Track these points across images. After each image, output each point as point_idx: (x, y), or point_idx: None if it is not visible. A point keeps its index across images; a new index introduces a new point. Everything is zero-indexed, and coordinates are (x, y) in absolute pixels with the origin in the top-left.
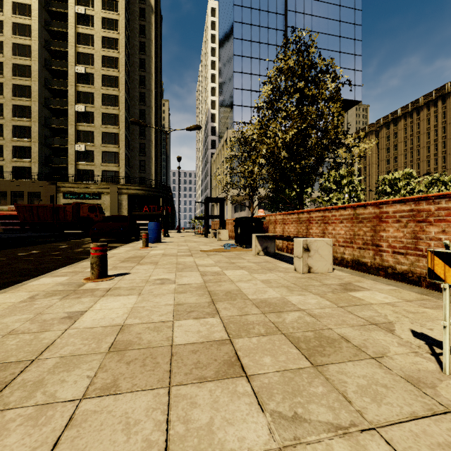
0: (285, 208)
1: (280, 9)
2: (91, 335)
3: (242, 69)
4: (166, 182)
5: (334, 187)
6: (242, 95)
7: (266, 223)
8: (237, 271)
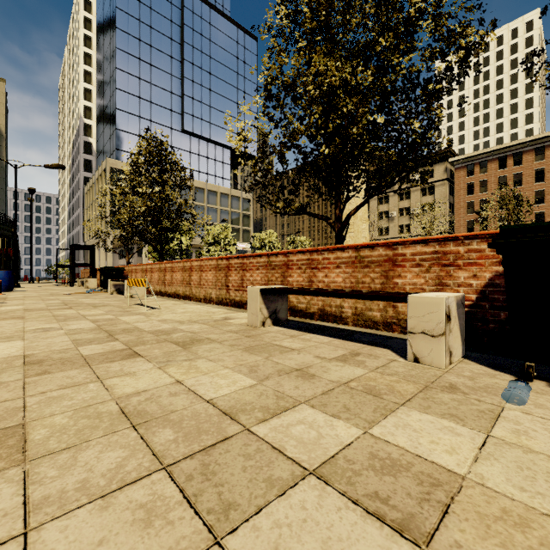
0: (165, 258)
1: (176, 36)
2: (12, 310)
3: (127, 88)
4: (15, 223)
5: (212, 240)
6: (128, 119)
7: (127, 271)
8: (88, 299)
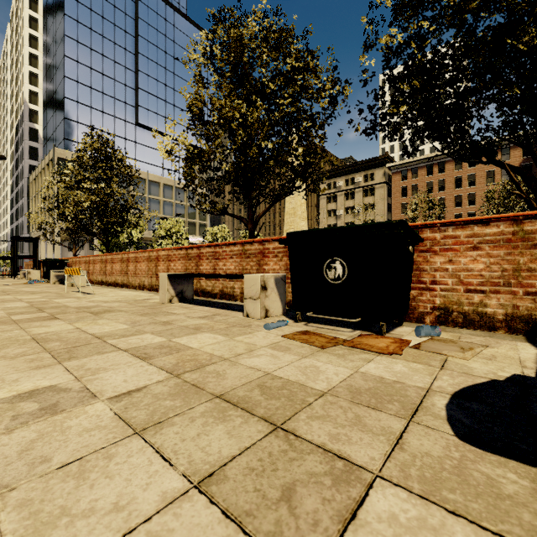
0: (115, 250)
1: (130, 29)
2: None
3: (77, 77)
4: None
5: (164, 234)
6: (78, 109)
7: (71, 263)
8: (28, 288)
